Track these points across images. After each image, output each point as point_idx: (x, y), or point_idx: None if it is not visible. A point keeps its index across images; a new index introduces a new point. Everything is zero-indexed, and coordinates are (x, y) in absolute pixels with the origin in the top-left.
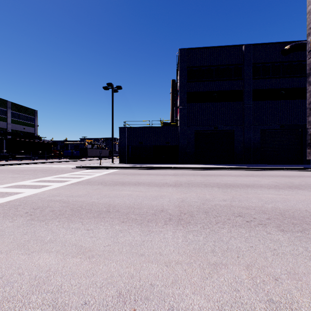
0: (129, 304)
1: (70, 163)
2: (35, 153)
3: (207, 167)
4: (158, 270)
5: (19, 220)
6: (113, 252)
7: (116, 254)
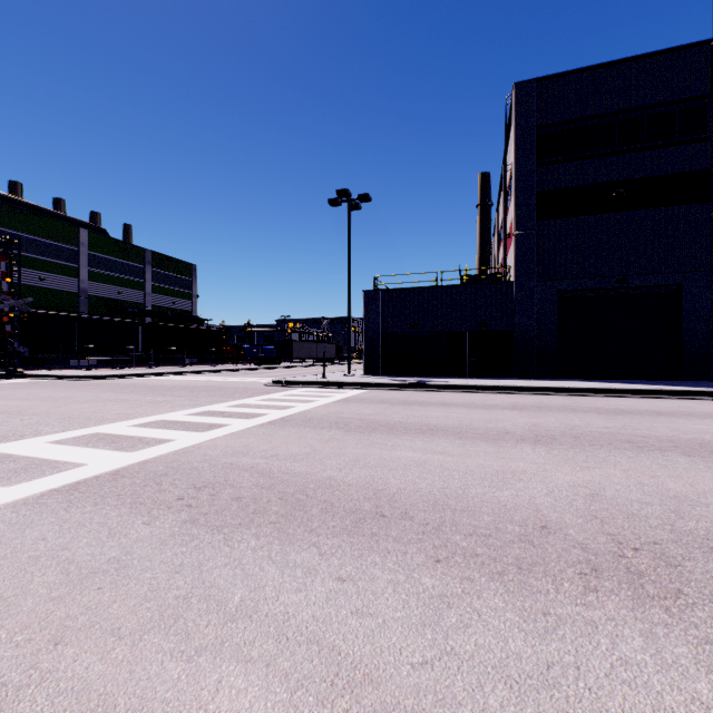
0: None
1: (259, 373)
2: (192, 353)
3: (603, 389)
4: None
5: (163, 521)
6: (456, 709)
7: None
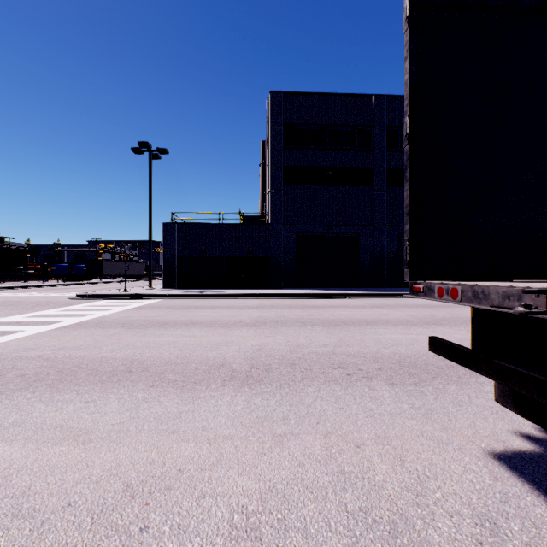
0: (139, 498)
1: (66, 289)
2: None
3: (314, 294)
4: (195, 451)
5: None
6: (127, 433)
7: (132, 434)
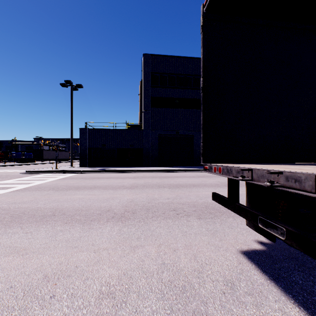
0: (52, 281)
1: (19, 167)
2: None
3: (167, 170)
4: (86, 256)
5: None
6: (48, 248)
7: (51, 249)
